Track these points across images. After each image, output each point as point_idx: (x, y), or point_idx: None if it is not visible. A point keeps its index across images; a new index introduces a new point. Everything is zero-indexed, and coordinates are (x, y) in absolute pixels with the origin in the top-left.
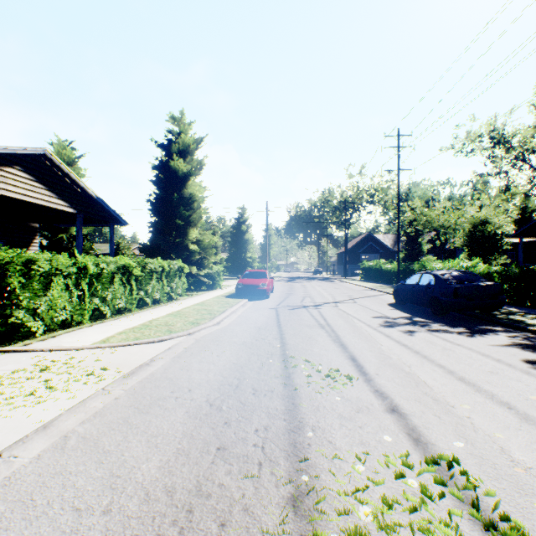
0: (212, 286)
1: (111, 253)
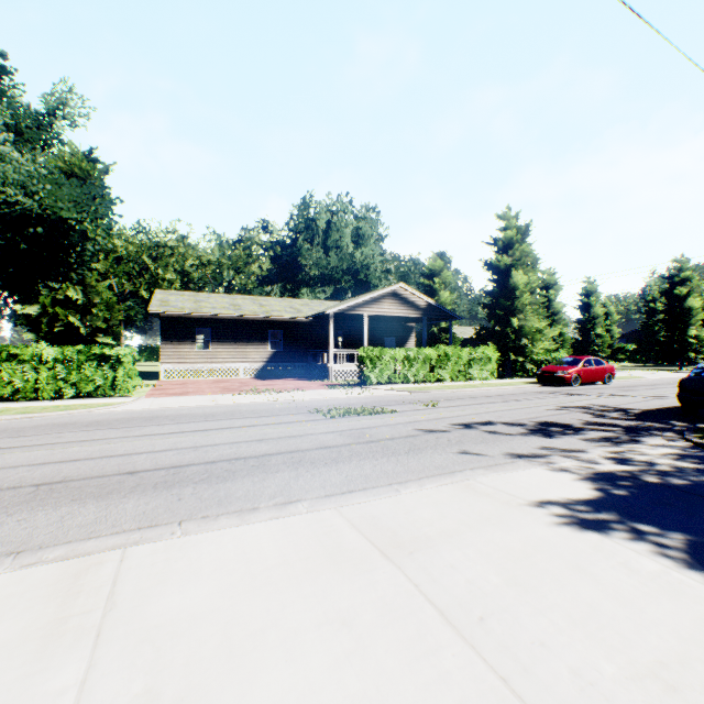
0: None
1: (449, 342)
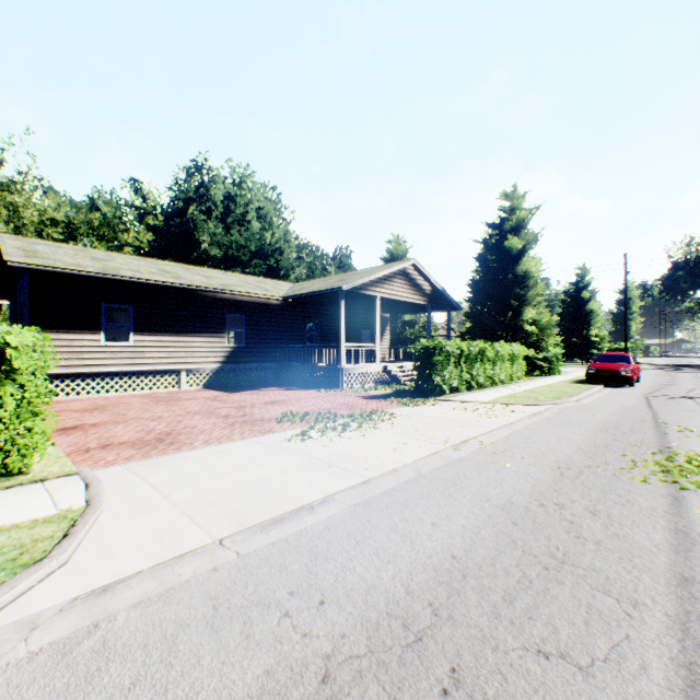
0: (547, 371)
1: (447, 337)
